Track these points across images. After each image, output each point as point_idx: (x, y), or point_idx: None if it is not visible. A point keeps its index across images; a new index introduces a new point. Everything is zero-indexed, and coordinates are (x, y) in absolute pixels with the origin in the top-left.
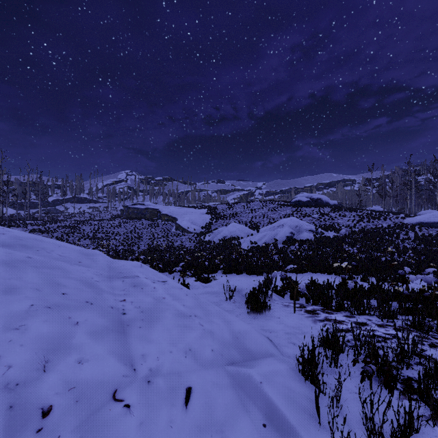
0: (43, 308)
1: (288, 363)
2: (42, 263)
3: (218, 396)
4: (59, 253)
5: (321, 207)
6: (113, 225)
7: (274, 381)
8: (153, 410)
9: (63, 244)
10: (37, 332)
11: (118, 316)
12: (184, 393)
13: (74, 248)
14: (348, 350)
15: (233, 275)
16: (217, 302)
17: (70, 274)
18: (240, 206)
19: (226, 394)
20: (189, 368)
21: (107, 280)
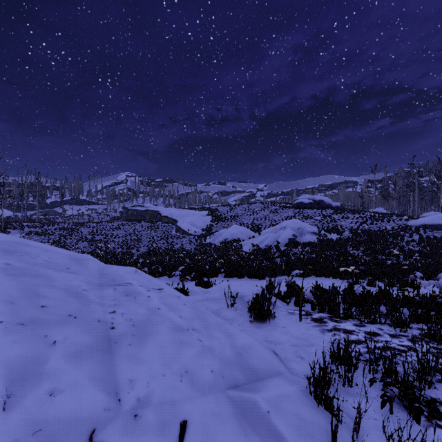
0: (14, 326)
1: (298, 384)
2: (22, 271)
3: (219, 431)
4: (45, 258)
5: (323, 209)
6: (112, 227)
7: (283, 409)
8: None
9: (51, 248)
10: (2, 357)
11: (105, 331)
12: (178, 429)
13: (63, 252)
14: (364, 367)
15: (235, 279)
16: (217, 310)
17: (54, 282)
18: (241, 208)
19: (227, 428)
20: (185, 395)
21: (96, 289)
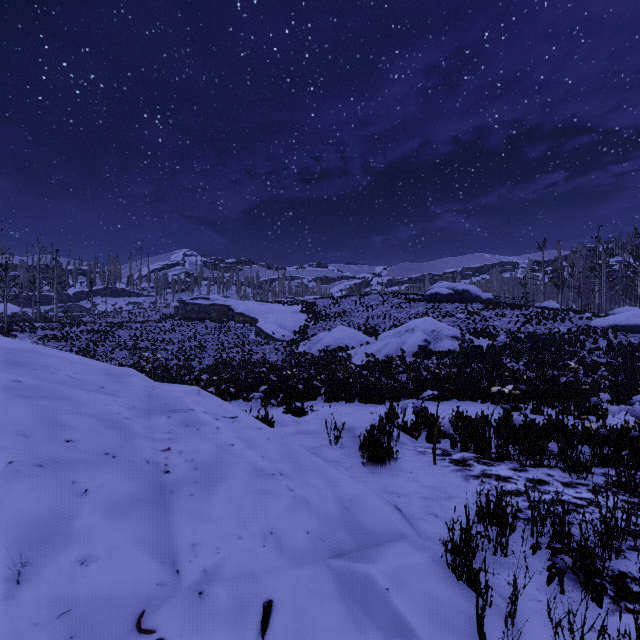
0: (29, 468)
1: (429, 552)
2: (38, 391)
3: (317, 616)
4: (69, 374)
5: (469, 303)
6: (164, 329)
7: (408, 585)
8: None
9: (78, 359)
10: (13, 511)
11: (156, 476)
12: (260, 612)
13: (94, 365)
14: (524, 528)
15: (340, 404)
16: (316, 448)
17: (82, 407)
18: (350, 301)
19: (330, 611)
20: (270, 566)
21: (143, 417)
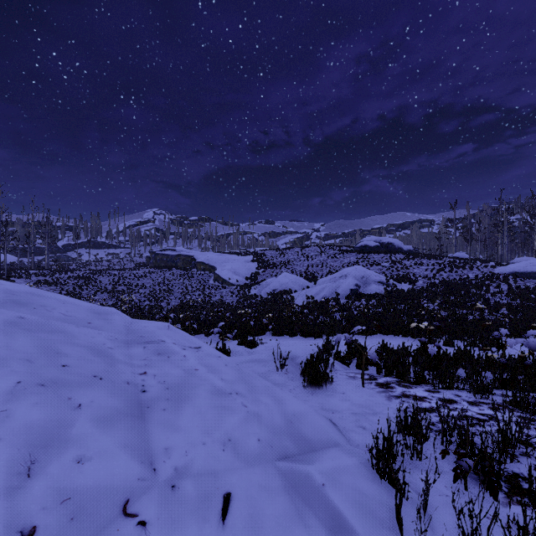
0: (34, 387)
1: (358, 456)
2: (38, 325)
3: (267, 505)
4: (62, 312)
5: (392, 254)
6: (138, 275)
7: (340, 482)
8: (178, 528)
9: (69, 300)
10: (22, 420)
11: (135, 395)
12: (221, 501)
13: (83, 304)
14: (435, 437)
15: (285, 338)
16: (265, 373)
17: (74, 339)
18: (293, 252)
19: (277, 502)
20: (228, 466)
21: (123, 347)
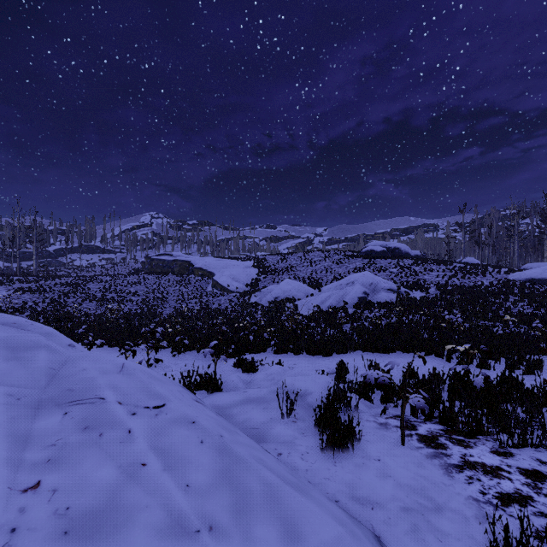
0: None
1: None
2: None
3: None
4: None
5: (400, 259)
6: (131, 282)
7: None
8: None
9: None
10: None
11: None
12: None
13: None
14: None
15: (289, 356)
16: (265, 423)
17: None
18: (296, 257)
19: None
20: None
21: (23, 417)
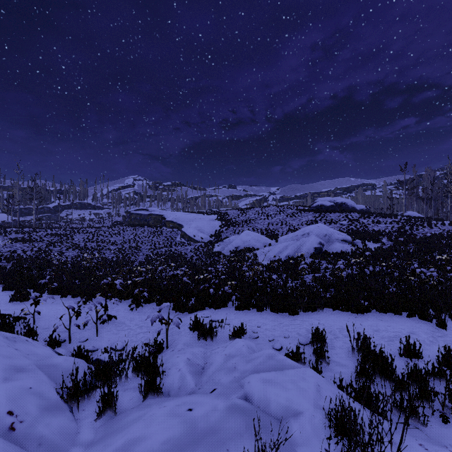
0: None
1: None
2: None
3: None
4: None
5: (347, 213)
6: (112, 233)
7: None
8: None
9: None
10: None
11: None
12: None
13: None
14: None
15: (252, 313)
16: None
17: None
18: (254, 211)
19: None
20: None
21: None
